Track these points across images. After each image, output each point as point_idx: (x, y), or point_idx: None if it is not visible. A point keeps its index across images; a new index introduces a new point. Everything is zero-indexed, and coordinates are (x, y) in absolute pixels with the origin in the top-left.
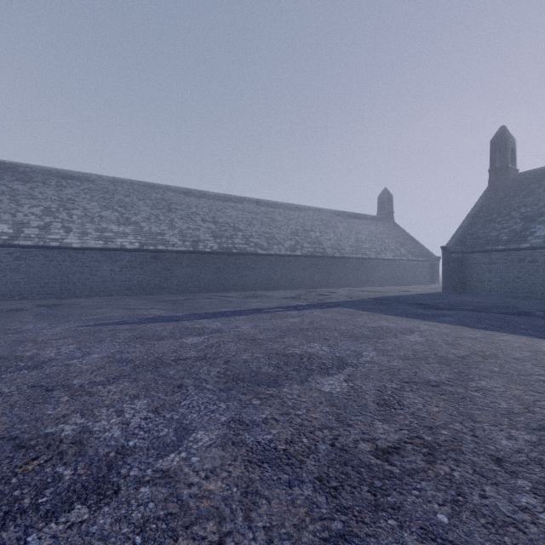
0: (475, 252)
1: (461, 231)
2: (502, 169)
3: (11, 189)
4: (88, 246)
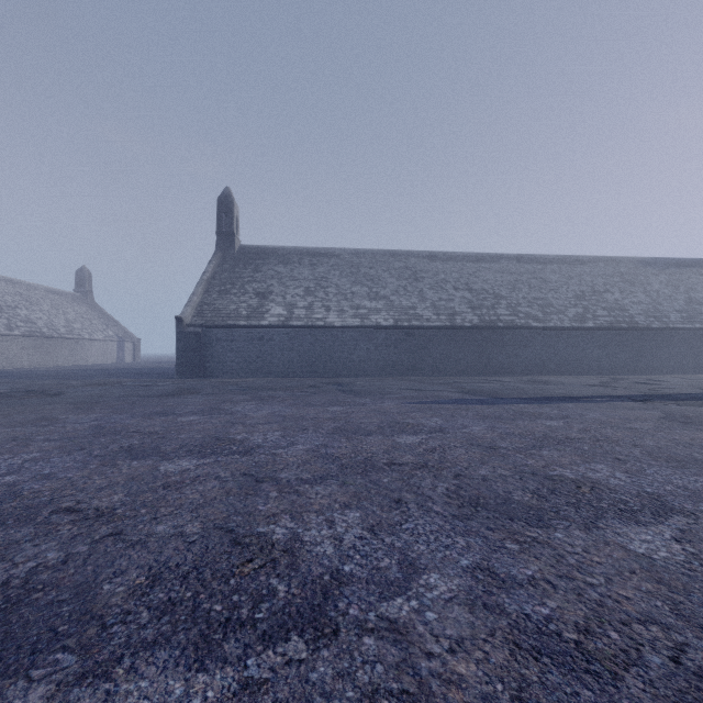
0: None
1: None
2: None
3: (277, 273)
4: (348, 324)
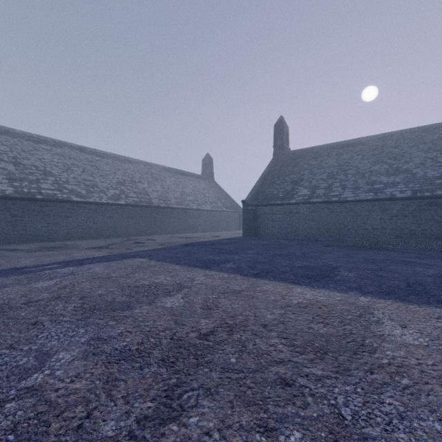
0: (263, 205)
1: (256, 189)
2: (281, 146)
3: None
4: None
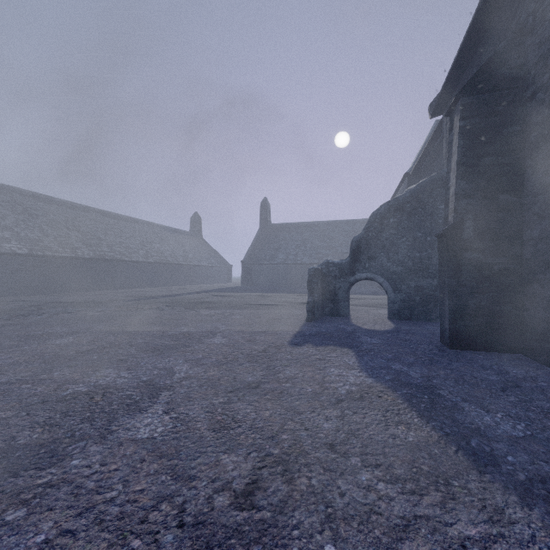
0: (256, 264)
1: (250, 252)
2: (266, 220)
3: None
4: None
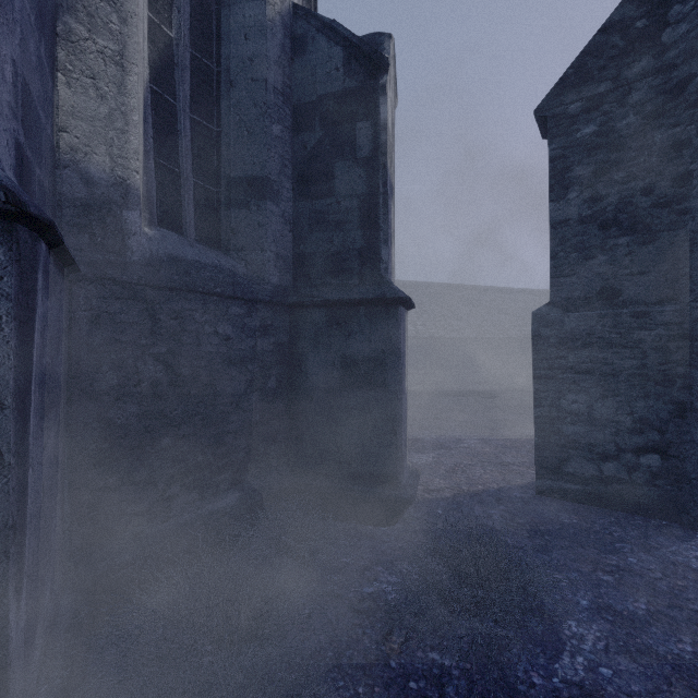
0: None
1: None
2: None
3: None
4: (453, 337)
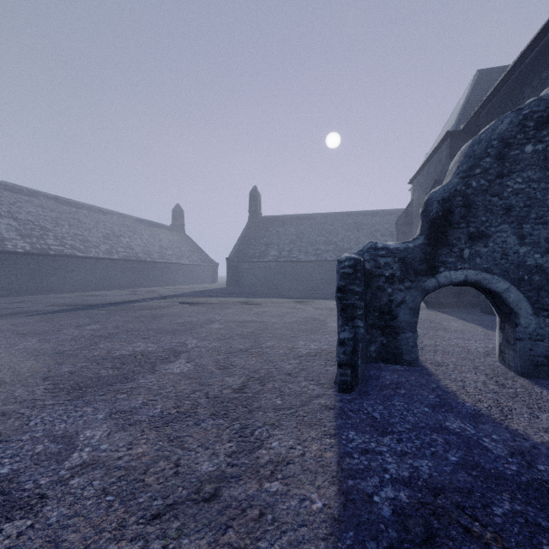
0: (244, 262)
1: (236, 248)
2: (255, 212)
3: None
4: None
